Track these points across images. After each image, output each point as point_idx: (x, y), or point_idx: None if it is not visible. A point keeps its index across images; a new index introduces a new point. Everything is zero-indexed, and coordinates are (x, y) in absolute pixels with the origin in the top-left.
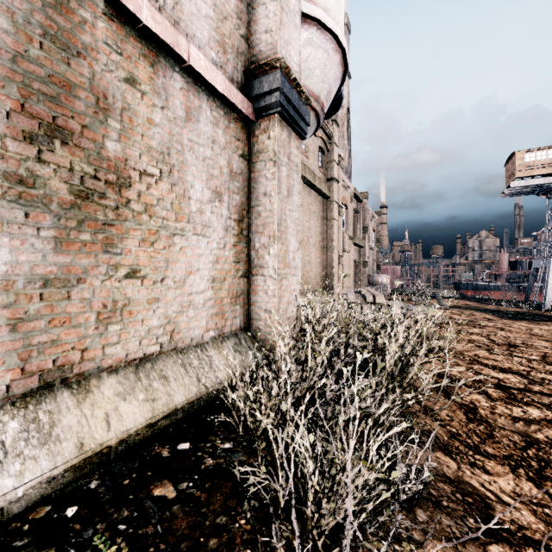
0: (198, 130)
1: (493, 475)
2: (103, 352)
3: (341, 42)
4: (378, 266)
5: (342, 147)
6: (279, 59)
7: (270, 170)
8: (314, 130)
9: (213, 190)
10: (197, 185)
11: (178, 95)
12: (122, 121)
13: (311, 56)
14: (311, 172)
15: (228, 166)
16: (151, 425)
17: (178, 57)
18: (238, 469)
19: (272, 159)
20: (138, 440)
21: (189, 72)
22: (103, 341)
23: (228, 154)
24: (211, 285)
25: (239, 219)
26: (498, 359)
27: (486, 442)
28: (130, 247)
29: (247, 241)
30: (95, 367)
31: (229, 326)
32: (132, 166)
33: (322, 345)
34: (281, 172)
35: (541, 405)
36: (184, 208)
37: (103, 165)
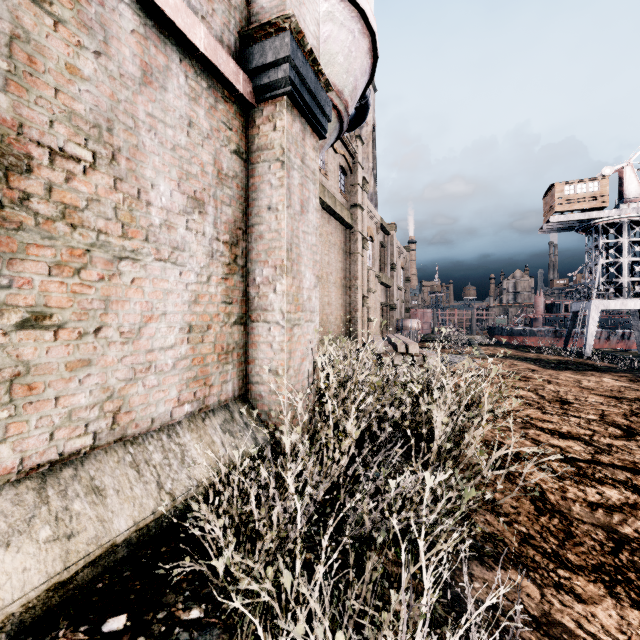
0: (165, 102)
1: (588, 603)
2: None
3: (371, 23)
4: (407, 309)
5: (367, 170)
6: (289, 16)
7: (276, 174)
8: (335, 137)
9: (190, 195)
10: (162, 186)
11: (129, 40)
12: (11, 57)
13: (333, 36)
14: (332, 195)
15: (215, 164)
16: (59, 585)
17: None
18: None
19: (278, 159)
20: (30, 618)
21: (147, 8)
22: None
23: (215, 147)
24: (187, 337)
25: (231, 242)
26: (554, 420)
27: (567, 546)
28: (30, 275)
29: (243, 273)
30: None
31: (217, 395)
32: (34, 139)
33: (349, 423)
34: (292, 179)
35: (617, 483)
36: (138, 218)
37: None
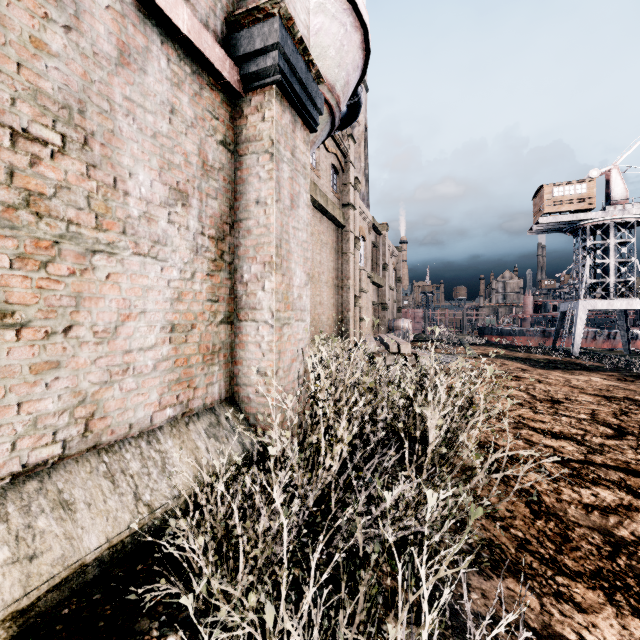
0: (144, 86)
1: (588, 612)
2: None
3: (363, 16)
4: (398, 309)
5: (359, 170)
6: (278, 1)
7: (265, 166)
8: (327, 133)
9: (172, 186)
10: (141, 175)
11: (103, 16)
12: None
13: (324, 29)
14: (323, 194)
15: (200, 155)
16: (18, 614)
17: None
18: None
19: (267, 151)
20: None
21: None
22: None
23: (200, 137)
24: (169, 337)
25: (218, 237)
26: (546, 420)
27: (564, 551)
28: None
29: (230, 269)
30: None
31: (201, 398)
32: None
33: (341, 426)
34: (281, 172)
35: (611, 484)
36: (114, 208)
37: None
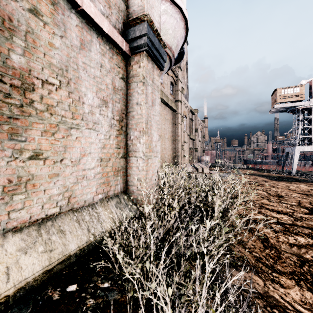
0: (90, 57)
1: (286, 288)
2: (8, 217)
3: (185, 14)
4: (203, 151)
5: (183, 83)
6: (146, 14)
7: (140, 88)
8: (168, 69)
9: (101, 99)
10: (89, 95)
11: (74, 29)
12: (26, 40)
13: (167, 21)
14: (166, 96)
15: (112, 84)
16: (47, 271)
17: (74, 2)
18: (112, 308)
19: (141, 81)
20: (35, 284)
21: (82, 14)
22: (8, 208)
23: (112, 76)
24: (100, 164)
25: (120, 119)
26: (274, 205)
27: (278, 263)
28: (34, 136)
29: (125, 134)
30: (0, 229)
31: (113, 190)
32: (35, 76)
33: (174, 203)
34: (148, 90)
35: (304, 235)
36: (79, 109)
37: (9, 72)
